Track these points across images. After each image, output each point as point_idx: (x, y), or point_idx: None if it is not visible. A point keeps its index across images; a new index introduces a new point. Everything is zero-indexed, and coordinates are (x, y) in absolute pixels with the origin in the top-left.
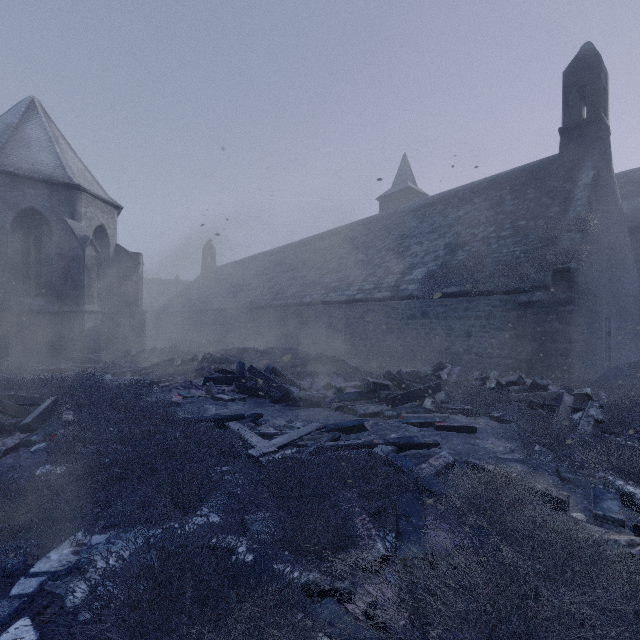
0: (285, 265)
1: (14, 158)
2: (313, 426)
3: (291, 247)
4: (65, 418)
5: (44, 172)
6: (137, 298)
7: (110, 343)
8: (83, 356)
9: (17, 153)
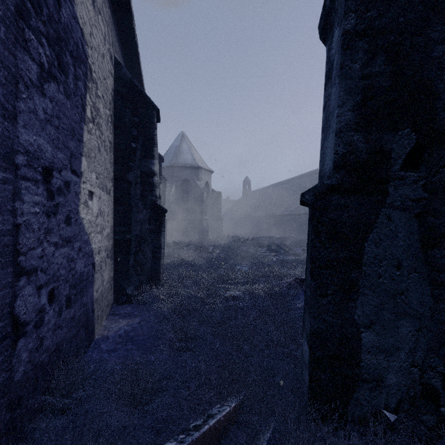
0: (291, 191)
1: (180, 160)
2: (293, 258)
3: (295, 179)
4: (217, 252)
5: (189, 163)
6: (220, 212)
7: (209, 233)
8: (203, 237)
9: (180, 157)
